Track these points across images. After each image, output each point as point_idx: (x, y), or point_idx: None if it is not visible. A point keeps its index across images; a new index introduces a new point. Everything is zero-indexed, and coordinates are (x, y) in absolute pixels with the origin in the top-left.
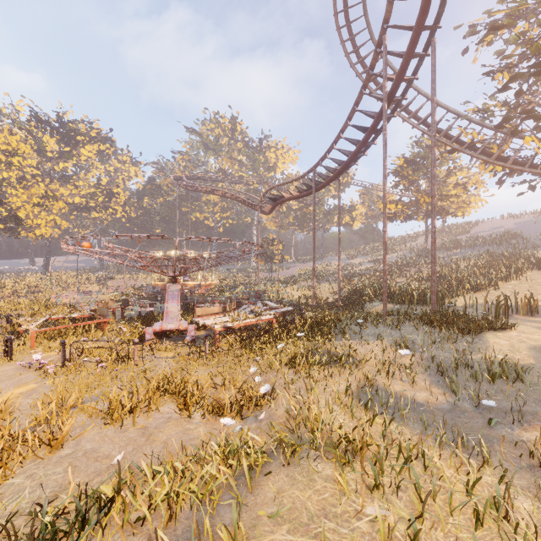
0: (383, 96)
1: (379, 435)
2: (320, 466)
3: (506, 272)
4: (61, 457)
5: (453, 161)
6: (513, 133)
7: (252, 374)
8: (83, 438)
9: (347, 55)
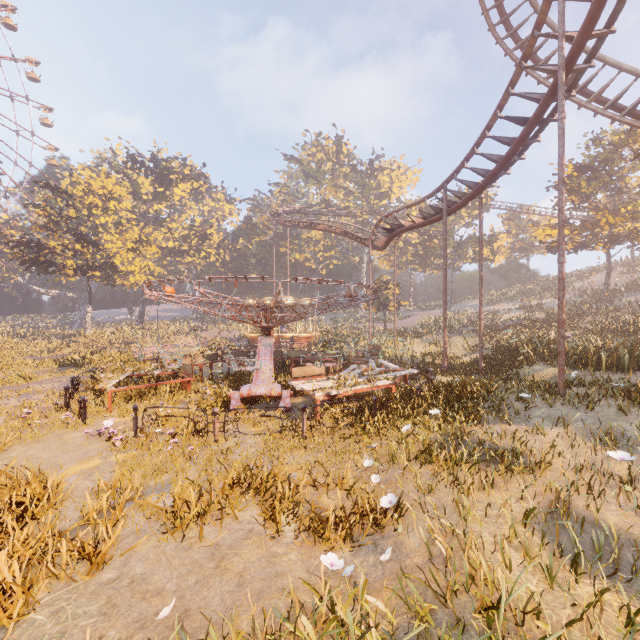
0: (559, 63)
1: (618, 636)
2: None
3: None
4: (100, 584)
5: None
6: None
7: (366, 468)
8: (134, 553)
9: (492, 28)
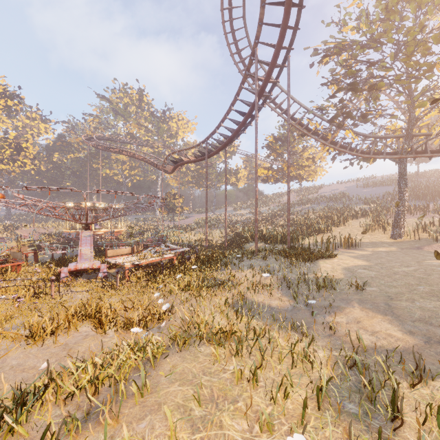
0: (255, 92)
1: (244, 328)
2: (203, 348)
3: (337, 220)
4: None
5: (306, 141)
6: (339, 126)
7: (156, 299)
8: (8, 357)
9: (232, 55)
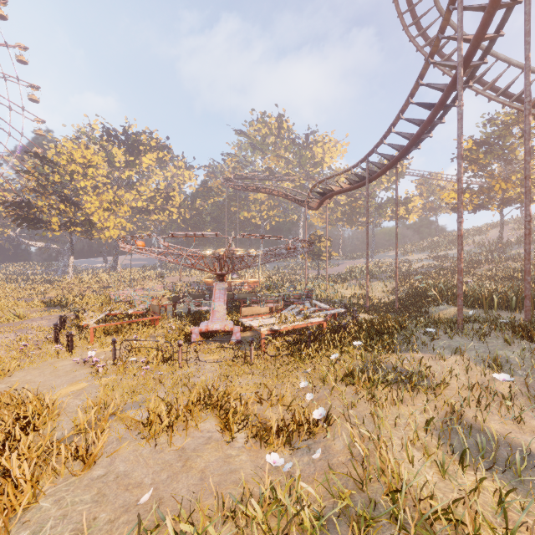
0: (458, 61)
1: (492, 512)
2: None
3: None
4: (92, 479)
5: None
6: None
7: (302, 389)
8: (118, 455)
9: (406, 28)
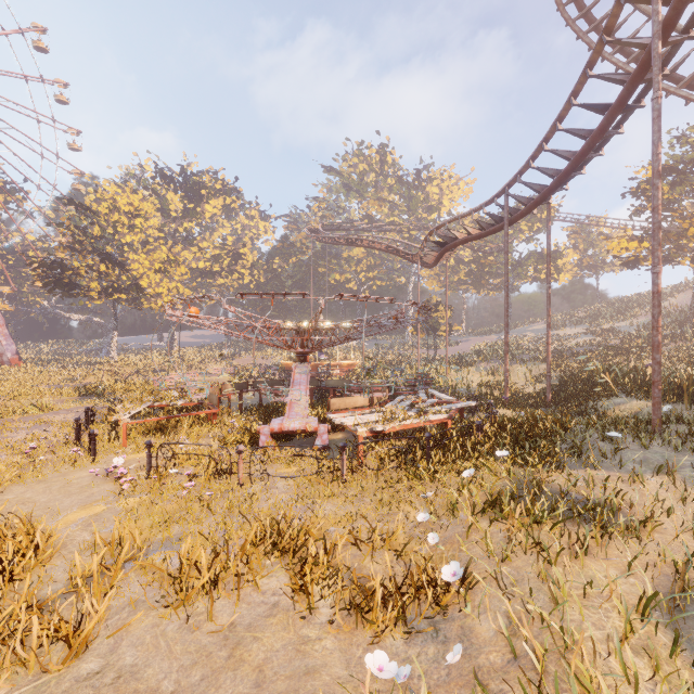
0: (653, 31)
1: None
2: None
3: None
4: (77, 680)
5: None
6: None
7: (419, 523)
8: (127, 633)
9: (562, 7)
